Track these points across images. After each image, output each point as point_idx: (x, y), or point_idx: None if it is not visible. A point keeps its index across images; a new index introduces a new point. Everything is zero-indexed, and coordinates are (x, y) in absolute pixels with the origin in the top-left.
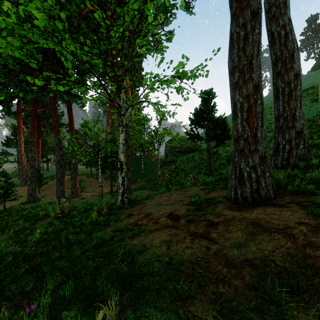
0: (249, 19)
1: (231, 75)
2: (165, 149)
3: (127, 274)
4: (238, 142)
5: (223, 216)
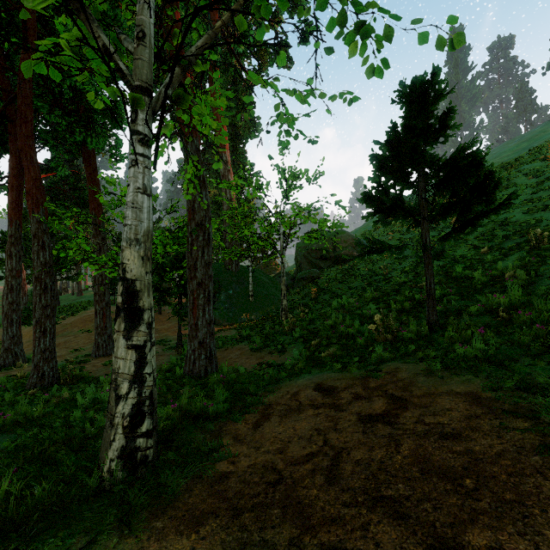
0: None
1: None
2: (297, 255)
3: None
4: None
5: None
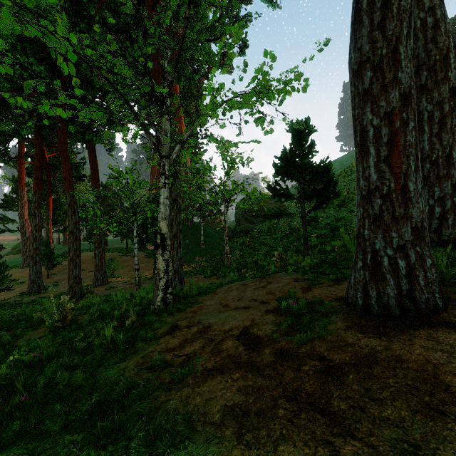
0: None
1: (357, 77)
2: (236, 213)
3: None
4: (369, 201)
5: (350, 348)
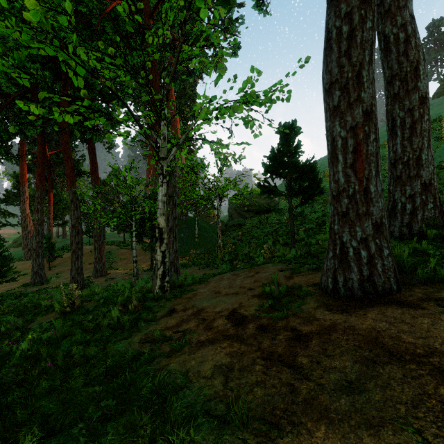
0: (356, 5)
1: (328, 95)
2: (229, 208)
3: (150, 440)
4: (338, 201)
5: (317, 321)
